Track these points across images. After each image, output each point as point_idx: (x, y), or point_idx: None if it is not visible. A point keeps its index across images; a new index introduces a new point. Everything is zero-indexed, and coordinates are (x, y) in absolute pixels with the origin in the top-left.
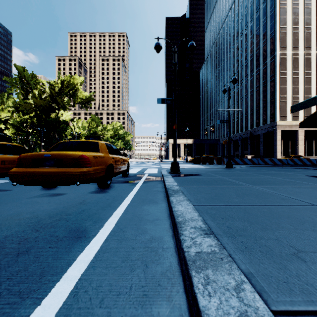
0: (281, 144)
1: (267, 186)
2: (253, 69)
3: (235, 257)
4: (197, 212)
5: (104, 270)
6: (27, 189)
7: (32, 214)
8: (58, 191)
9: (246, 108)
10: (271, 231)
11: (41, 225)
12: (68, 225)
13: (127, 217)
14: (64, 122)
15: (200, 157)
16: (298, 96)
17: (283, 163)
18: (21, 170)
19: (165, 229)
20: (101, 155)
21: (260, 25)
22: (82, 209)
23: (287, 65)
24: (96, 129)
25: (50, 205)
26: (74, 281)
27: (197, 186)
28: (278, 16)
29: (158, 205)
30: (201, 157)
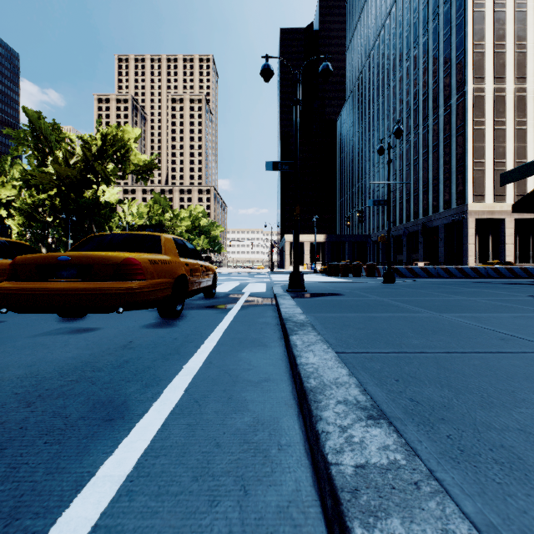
0: (475, 242)
1: (465, 315)
2: (428, 115)
3: (443, 477)
4: (345, 367)
5: (153, 501)
6: (31, 321)
7: (28, 369)
8: (86, 324)
9: (416, 181)
10: (503, 410)
11: (41, 392)
12: (92, 391)
13: (208, 374)
14: (107, 205)
15: (338, 265)
16: (504, 162)
17: (479, 274)
18: (16, 285)
19: (283, 401)
20: (164, 258)
21: (440, 40)
22: (126, 359)
23: (485, 109)
24: (162, 217)
25: (66, 351)
26: (80, 532)
27: (338, 316)
28: (470, 25)
29: (268, 351)
30: (340, 264)
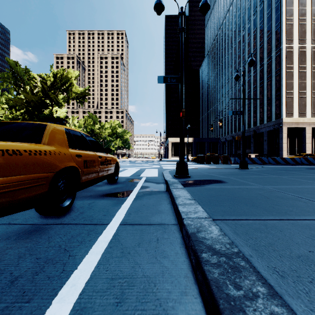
0: (287, 142)
1: None
2: (257, 64)
3: None
4: None
5: None
6: None
7: None
8: None
9: (249, 105)
10: None
11: None
12: None
13: None
14: None
15: (204, 156)
16: (305, 92)
17: (296, 162)
18: None
19: None
20: (39, 148)
21: (264, 17)
22: None
23: (293, 59)
24: (93, 127)
25: None
26: None
27: (258, 223)
28: (284, 7)
29: None
30: (205, 155)
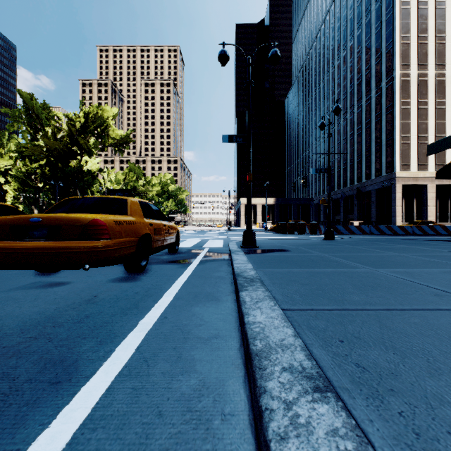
0: (401, 205)
1: (399, 270)
2: (362, 96)
3: None
4: (291, 327)
5: None
6: (11, 275)
7: None
8: (59, 278)
9: (352, 153)
10: None
11: None
12: (47, 349)
13: (161, 330)
14: (90, 173)
15: (285, 224)
16: (427, 136)
17: (406, 232)
18: None
19: (230, 360)
20: (129, 219)
21: (372, 33)
22: (87, 314)
23: (410, 91)
24: (136, 183)
25: (34, 306)
26: None
27: (285, 271)
28: (398, 20)
29: (220, 306)
30: (287, 223)
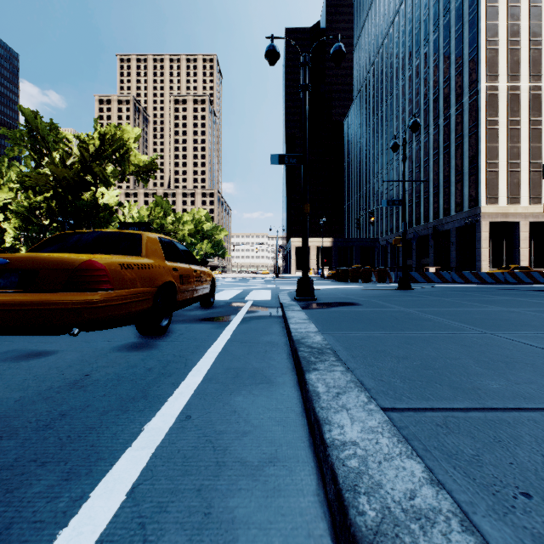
0: (488, 246)
1: (525, 334)
2: (439, 114)
3: None
4: (415, 456)
5: None
6: None
7: None
8: (45, 344)
9: (427, 183)
10: None
11: None
12: None
13: (179, 446)
14: (106, 208)
15: (347, 270)
16: (519, 163)
17: (496, 280)
18: None
19: (304, 525)
20: (143, 262)
21: (451, 37)
22: (64, 410)
23: (499, 107)
24: (164, 220)
25: None
26: None
27: (364, 335)
28: (484, 21)
29: (275, 393)
30: (349, 269)
